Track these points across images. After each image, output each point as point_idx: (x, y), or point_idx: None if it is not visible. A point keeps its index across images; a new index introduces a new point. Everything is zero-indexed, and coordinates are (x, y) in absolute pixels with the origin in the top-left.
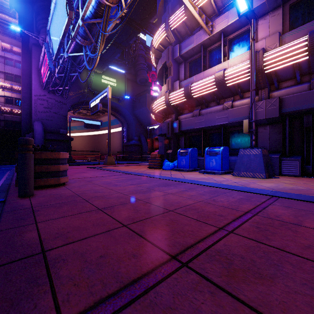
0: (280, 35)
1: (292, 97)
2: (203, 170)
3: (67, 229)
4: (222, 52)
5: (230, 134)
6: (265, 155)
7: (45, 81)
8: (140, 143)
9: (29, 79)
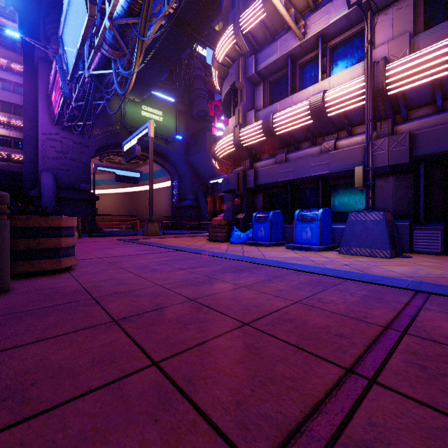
0: (411, 36)
1: (430, 133)
2: (292, 245)
3: (35, 375)
4: (321, 65)
5: (332, 190)
6: (389, 222)
7: (57, 113)
8: (197, 204)
9: (34, 110)
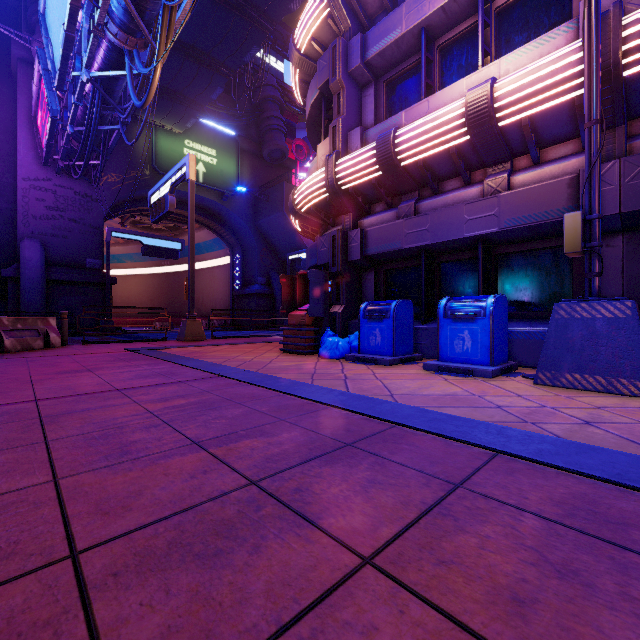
0: None
1: None
2: (436, 364)
3: None
4: (482, 40)
5: (501, 263)
6: None
7: (44, 144)
8: (270, 291)
9: (11, 141)
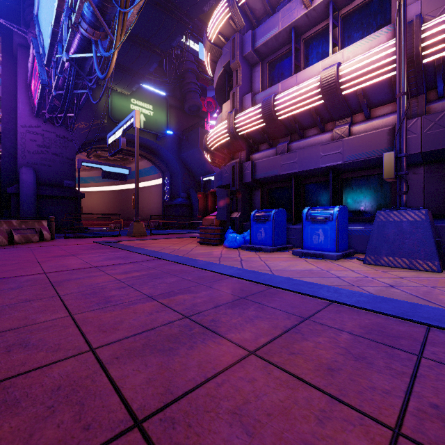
0: None
1: None
2: (300, 251)
3: None
4: (332, 36)
5: (345, 185)
6: (432, 223)
7: (36, 103)
8: (190, 202)
9: (13, 100)
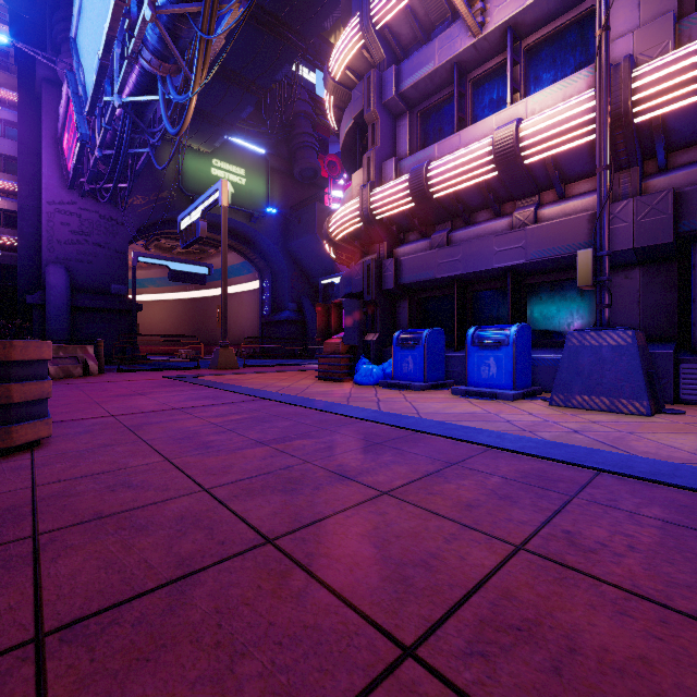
0: (675, 20)
1: None
2: (463, 389)
3: None
4: (511, 78)
5: (530, 293)
6: (642, 349)
7: (71, 168)
8: (302, 317)
9: (35, 164)
